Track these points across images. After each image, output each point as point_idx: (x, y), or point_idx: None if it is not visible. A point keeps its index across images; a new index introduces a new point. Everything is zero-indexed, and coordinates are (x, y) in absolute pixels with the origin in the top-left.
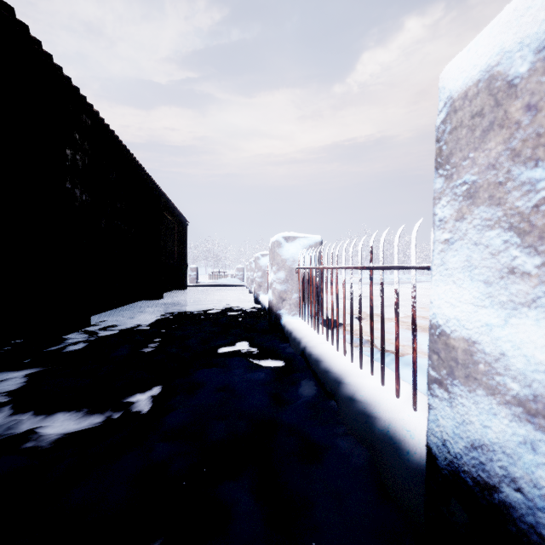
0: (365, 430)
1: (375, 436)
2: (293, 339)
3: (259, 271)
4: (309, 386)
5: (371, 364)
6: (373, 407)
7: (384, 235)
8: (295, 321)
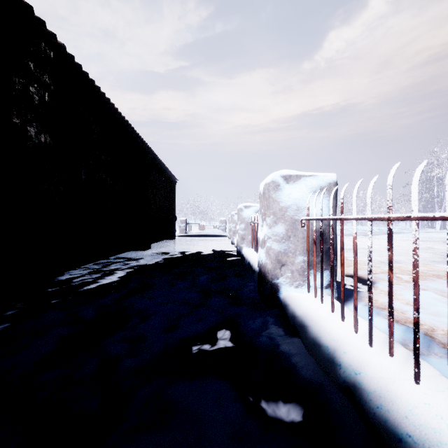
0: None
1: None
2: (312, 343)
3: (242, 223)
4: None
5: None
6: None
7: None
8: (300, 296)
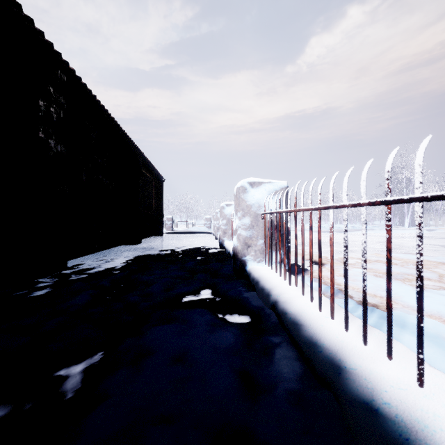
0: None
1: None
2: (260, 289)
3: (224, 219)
4: (289, 361)
5: (389, 344)
6: (422, 439)
7: (423, 147)
8: (260, 268)
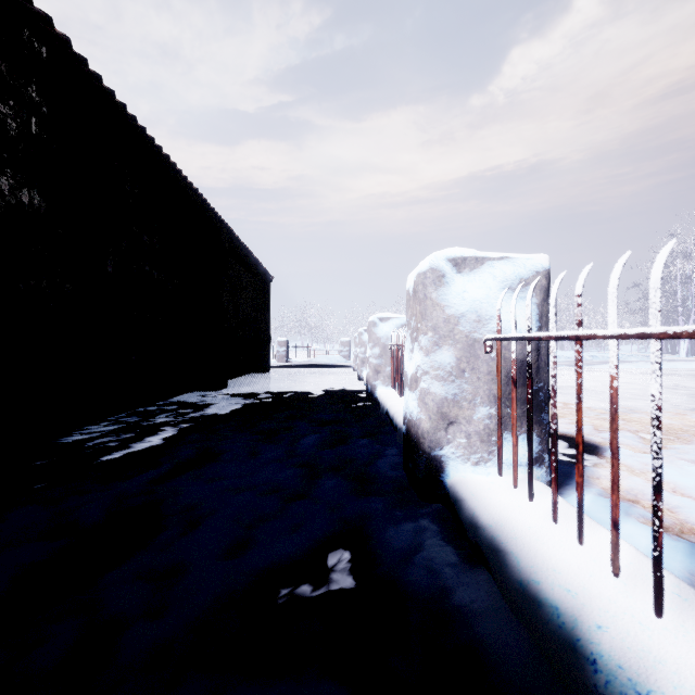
0: None
1: None
2: (521, 592)
3: (375, 346)
4: None
5: None
6: None
7: None
8: (483, 481)
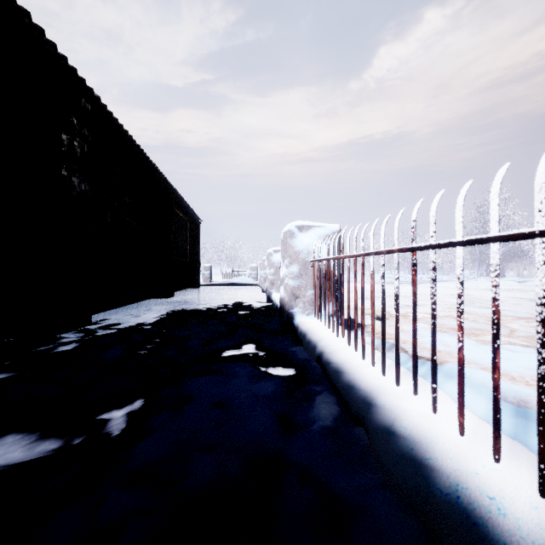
0: (416, 487)
1: (436, 502)
2: (307, 342)
3: (271, 268)
4: (328, 404)
5: (414, 380)
6: (424, 448)
7: (436, 200)
8: (309, 321)
